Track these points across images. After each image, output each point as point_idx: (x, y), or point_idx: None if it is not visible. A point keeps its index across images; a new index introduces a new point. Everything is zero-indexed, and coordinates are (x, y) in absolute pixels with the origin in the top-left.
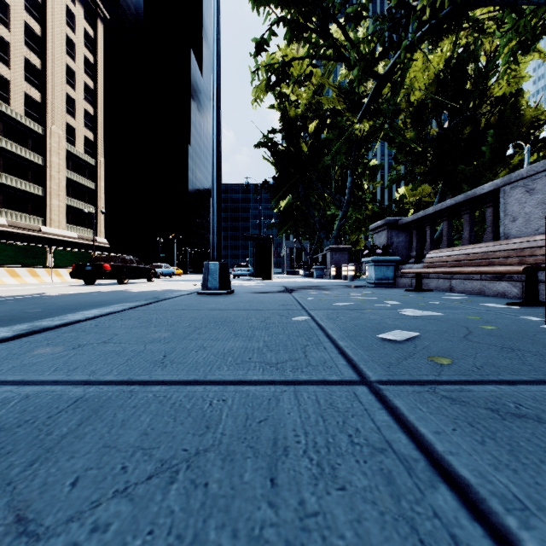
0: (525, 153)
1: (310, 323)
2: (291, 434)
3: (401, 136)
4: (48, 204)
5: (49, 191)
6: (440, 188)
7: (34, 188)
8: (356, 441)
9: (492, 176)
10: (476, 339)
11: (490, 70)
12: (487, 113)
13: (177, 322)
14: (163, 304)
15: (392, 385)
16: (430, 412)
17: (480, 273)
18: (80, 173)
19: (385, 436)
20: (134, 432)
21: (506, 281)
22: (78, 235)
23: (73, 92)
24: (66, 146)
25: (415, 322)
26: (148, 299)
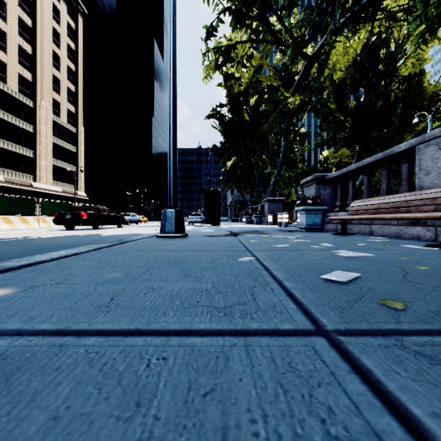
0: (429, 121)
1: (255, 264)
2: (245, 418)
3: (326, 107)
4: (37, 164)
5: (38, 154)
6: (357, 151)
7: (26, 151)
8: (333, 432)
9: (400, 140)
10: (416, 279)
11: (398, 54)
12: (395, 89)
13: (133, 262)
14: (125, 245)
15: (352, 336)
16: (411, 378)
17: (401, 219)
18: (64, 139)
19: (369, 422)
20: (41, 413)
21: (420, 226)
22: (62, 189)
23: (58, 73)
24: (52, 117)
25: (351, 263)
26: (113, 242)
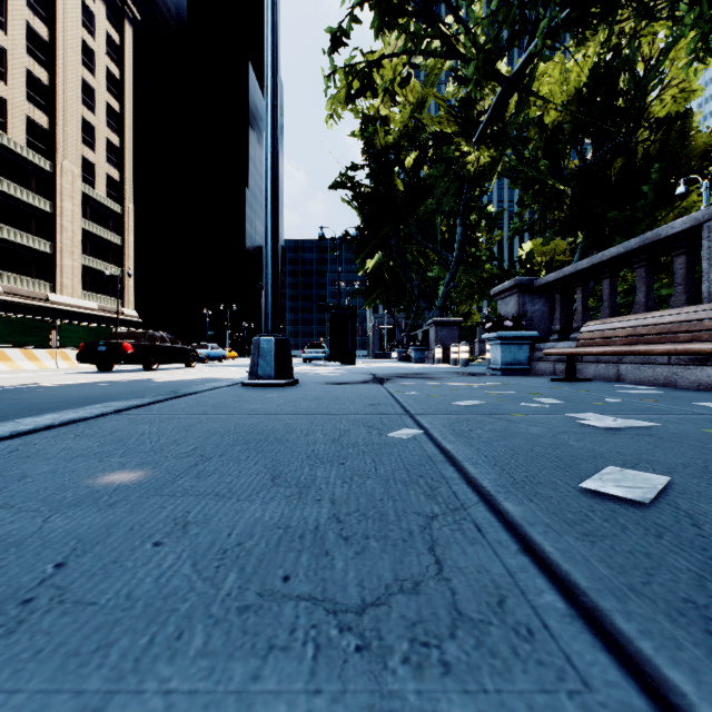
0: (703, 190)
1: (426, 446)
2: None
3: (532, 168)
4: (58, 264)
5: (59, 247)
6: (582, 242)
7: (39, 244)
8: None
9: (654, 224)
10: None
11: (650, 80)
12: (643, 141)
13: (174, 441)
14: (178, 402)
15: None
16: None
17: (685, 353)
18: (102, 224)
19: None
20: None
21: None
22: (98, 305)
23: (92, 116)
24: (82, 187)
25: (624, 444)
26: (159, 395)
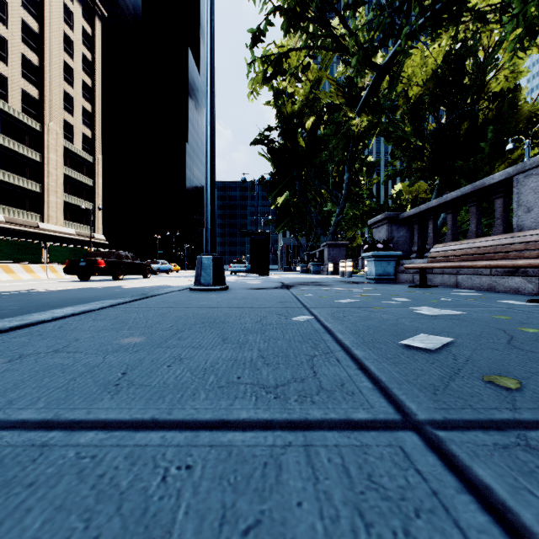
0: (526, 147)
1: (314, 324)
2: None
3: (400, 130)
4: (45, 200)
5: (46, 188)
6: (438, 184)
7: (32, 185)
8: None
9: (491, 171)
10: (525, 346)
11: (488, 64)
12: (484, 109)
13: (157, 322)
14: (149, 301)
15: (454, 430)
16: None
17: (496, 267)
18: (78, 170)
19: None
20: None
21: (520, 277)
22: (75, 231)
23: (71, 89)
24: (63, 143)
25: (438, 323)
26: (135, 296)
